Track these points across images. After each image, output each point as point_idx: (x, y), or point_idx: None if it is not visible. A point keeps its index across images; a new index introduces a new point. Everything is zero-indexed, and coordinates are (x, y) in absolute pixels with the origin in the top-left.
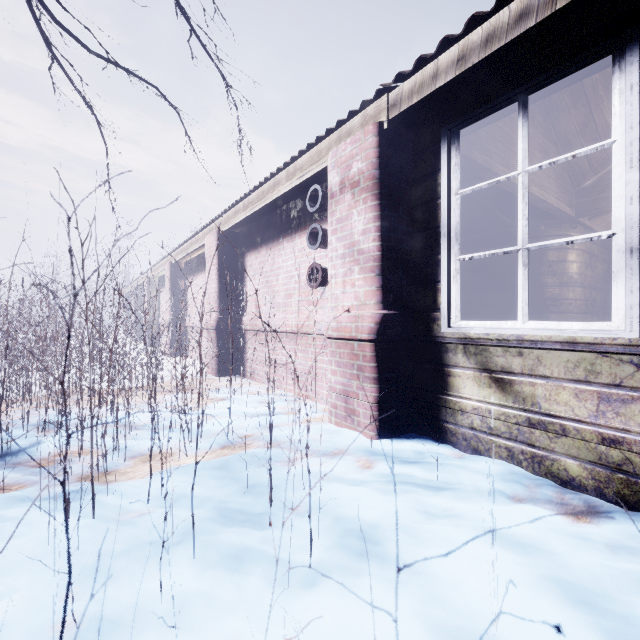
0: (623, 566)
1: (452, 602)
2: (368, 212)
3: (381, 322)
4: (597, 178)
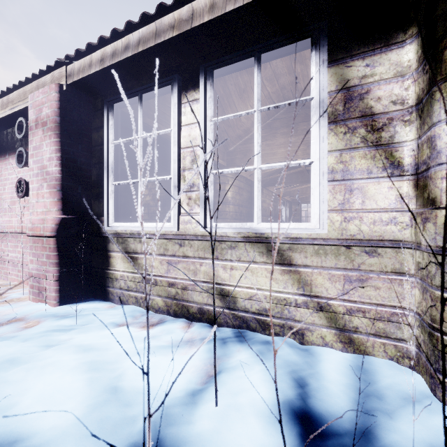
0: (140, 345)
1: (2, 392)
2: (52, 145)
3: (60, 223)
4: (235, 147)
